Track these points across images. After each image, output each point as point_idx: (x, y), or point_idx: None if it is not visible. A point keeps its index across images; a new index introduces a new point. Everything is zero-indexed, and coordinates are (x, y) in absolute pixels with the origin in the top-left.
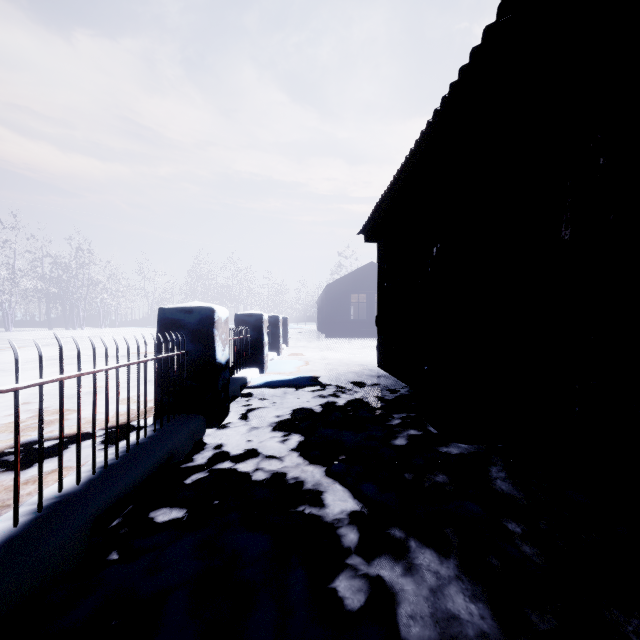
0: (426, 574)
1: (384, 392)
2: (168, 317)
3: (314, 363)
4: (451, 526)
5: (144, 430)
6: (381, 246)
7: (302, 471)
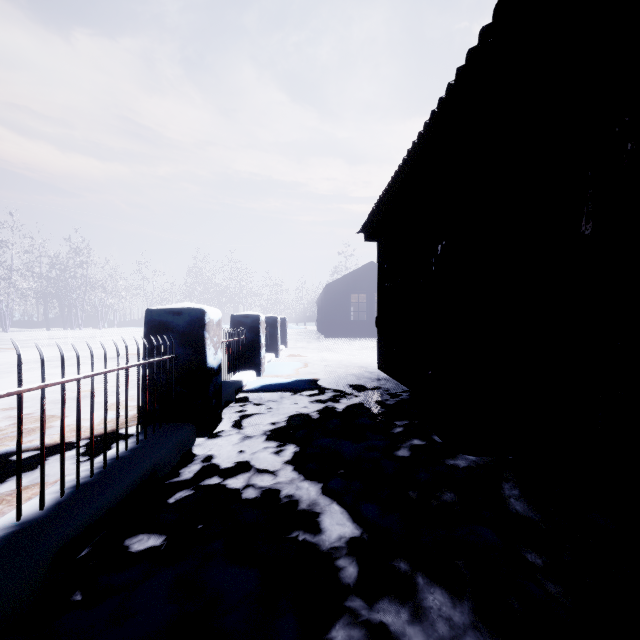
0: (437, 621)
1: (385, 396)
2: (156, 319)
3: (313, 365)
4: (463, 557)
5: (125, 443)
6: (381, 245)
7: (297, 488)
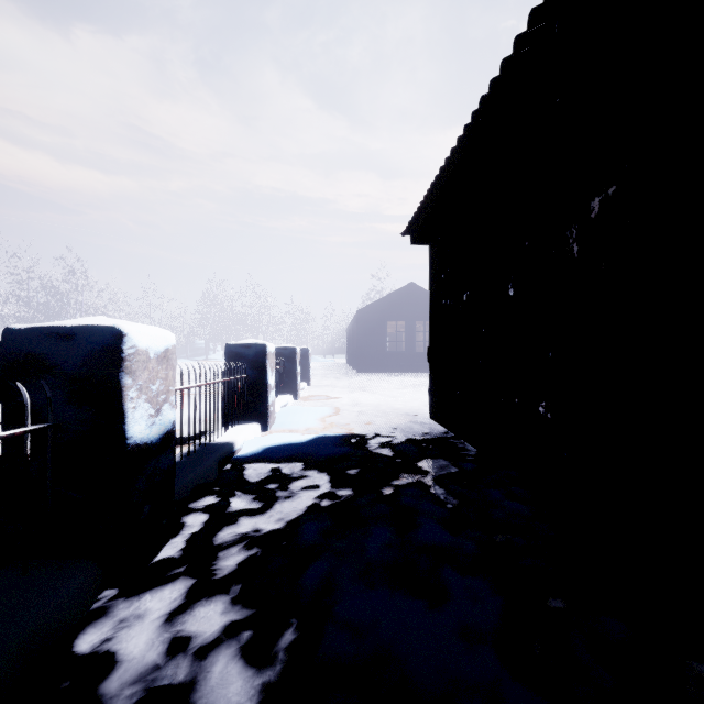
0: None
1: (453, 470)
2: (19, 348)
3: (342, 411)
4: None
5: None
6: (436, 248)
7: None
